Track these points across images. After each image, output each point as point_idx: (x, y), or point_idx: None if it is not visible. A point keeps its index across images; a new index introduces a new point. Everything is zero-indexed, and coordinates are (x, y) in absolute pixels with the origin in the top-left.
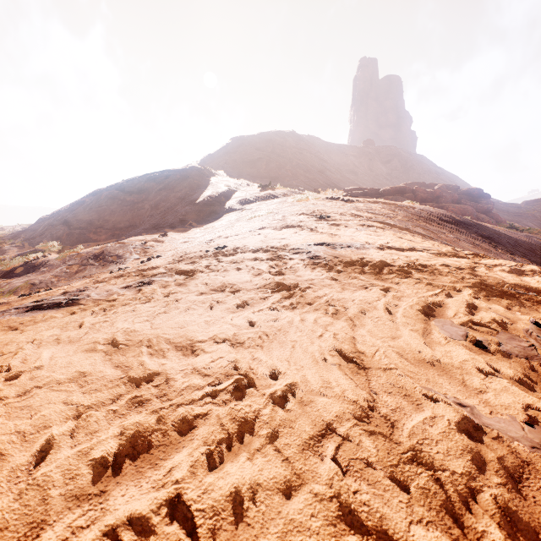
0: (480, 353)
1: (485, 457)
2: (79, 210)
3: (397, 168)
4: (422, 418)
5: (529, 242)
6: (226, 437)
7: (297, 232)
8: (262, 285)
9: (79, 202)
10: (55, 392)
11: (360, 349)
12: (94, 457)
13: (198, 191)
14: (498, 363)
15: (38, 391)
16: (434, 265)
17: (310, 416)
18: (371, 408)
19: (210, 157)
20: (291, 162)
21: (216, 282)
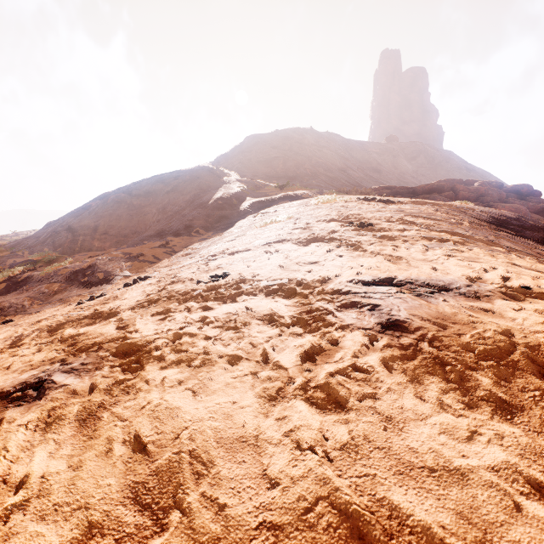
0: None
1: None
2: (85, 216)
3: (423, 165)
4: None
5: None
6: None
7: (332, 251)
8: (292, 508)
9: (85, 206)
10: None
11: None
12: None
13: (208, 193)
14: None
15: None
16: None
17: None
18: None
19: (224, 157)
20: (310, 160)
21: (165, 434)
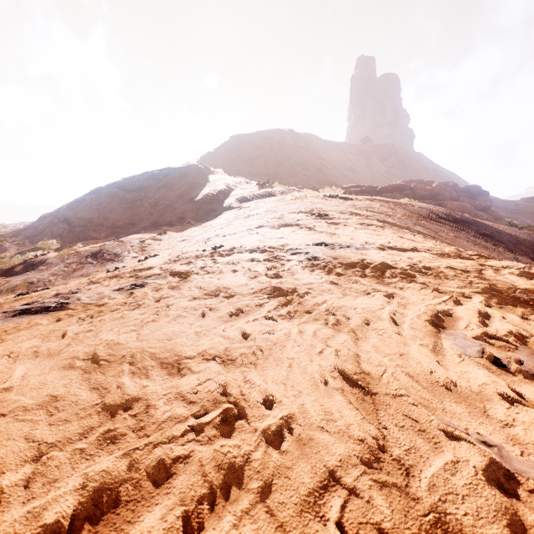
0: (500, 374)
1: (524, 520)
2: (80, 208)
3: (395, 166)
4: (442, 463)
5: (529, 240)
6: (209, 492)
7: (295, 231)
8: (258, 289)
9: (79, 200)
10: (19, 423)
11: (365, 369)
12: (45, 522)
13: (196, 189)
14: (521, 386)
15: (0, 421)
16: (438, 267)
17: (310, 460)
18: (381, 449)
19: (209, 155)
20: (289, 160)
21: (211, 286)
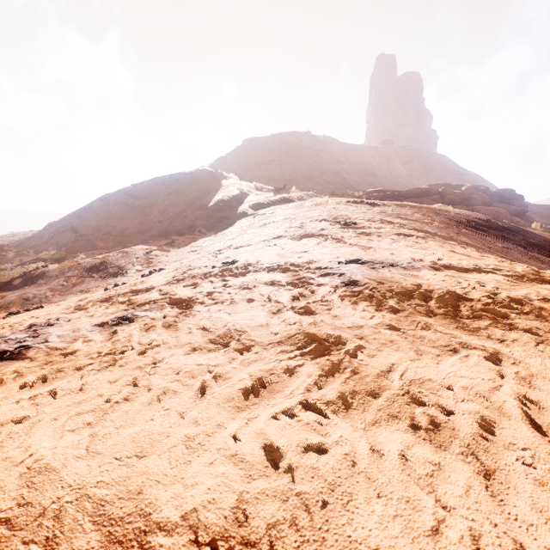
0: None
1: None
2: (87, 216)
3: (417, 169)
4: None
5: None
6: None
7: (320, 244)
8: (285, 336)
9: (86, 207)
10: None
11: None
12: None
13: (208, 195)
14: None
15: None
16: (530, 298)
17: None
18: None
19: (221, 160)
20: (306, 164)
21: (218, 326)
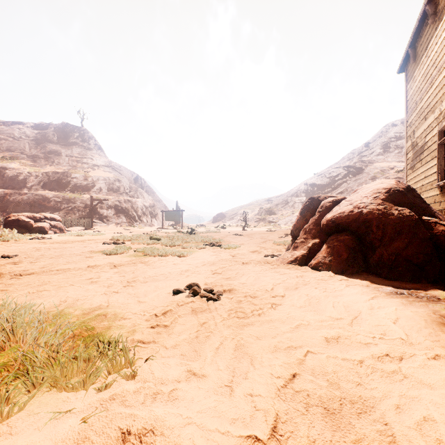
0: None
1: None
2: (298, 193)
3: None
4: None
5: None
6: None
7: None
8: None
9: (296, 189)
10: None
11: None
12: None
13: (357, 178)
14: None
15: None
16: None
17: None
18: None
19: (366, 145)
20: None
21: None
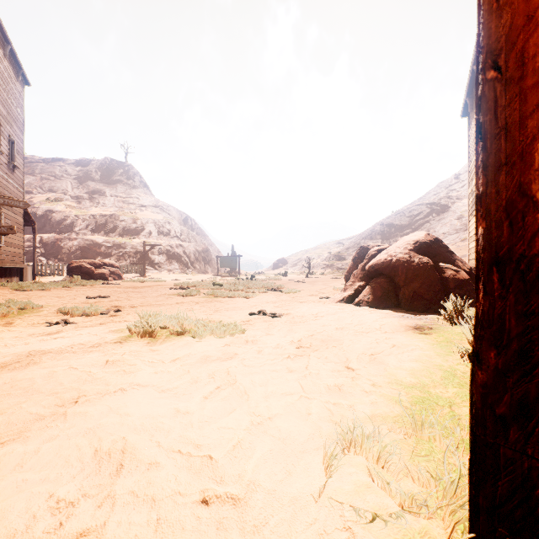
0: None
1: None
2: (372, 235)
3: None
4: None
5: None
6: None
7: None
8: None
9: (371, 230)
10: None
11: None
12: None
13: (441, 218)
14: None
15: None
16: None
17: None
18: None
19: (456, 176)
20: None
21: None
